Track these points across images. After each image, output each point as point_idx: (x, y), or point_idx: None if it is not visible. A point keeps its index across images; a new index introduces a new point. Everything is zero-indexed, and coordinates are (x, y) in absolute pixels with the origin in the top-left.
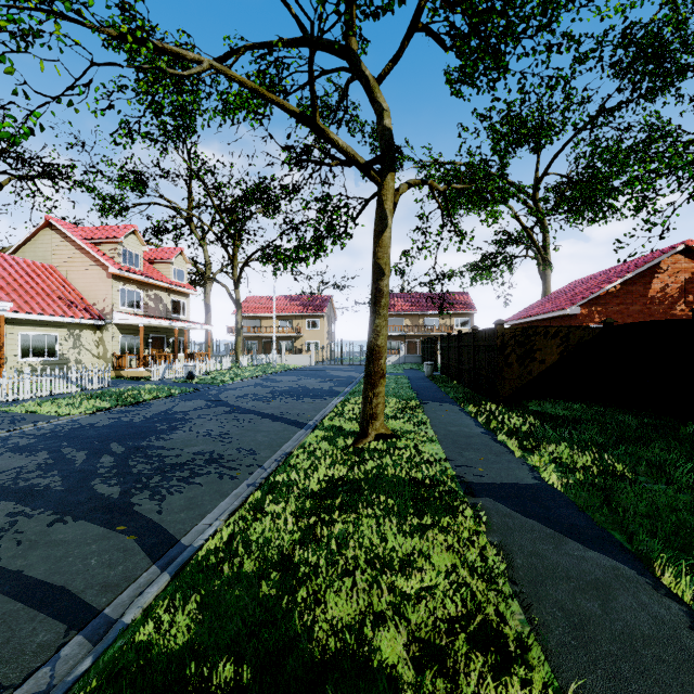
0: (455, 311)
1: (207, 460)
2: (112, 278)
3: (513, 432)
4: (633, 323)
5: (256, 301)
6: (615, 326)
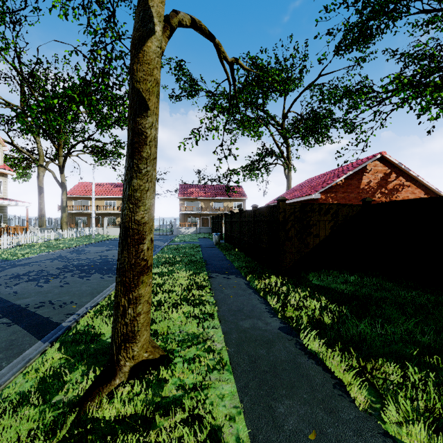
0: (234, 198)
1: None
2: None
3: (317, 327)
4: (396, 201)
5: (86, 186)
6: (375, 204)
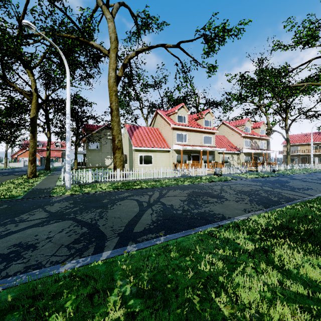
0: None
1: (307, 188)
2: (242, 137)
3: None
4: None
5: (295, 137)
6: None
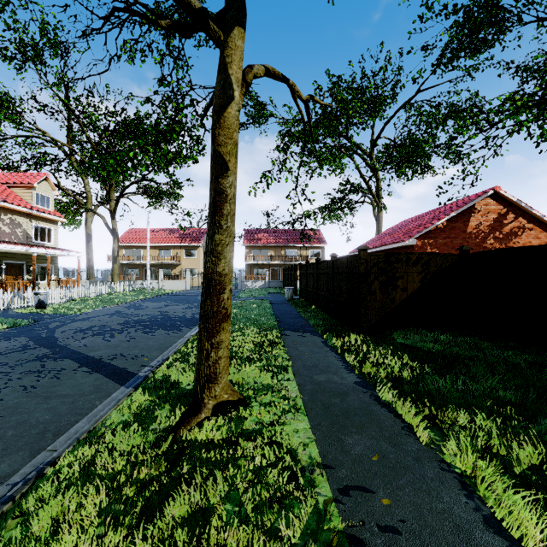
0: (310, 244)
1: None
2: None
3: (395, 382)
4: (496, 250)
5: (138, 233)
6: (473, 254)
